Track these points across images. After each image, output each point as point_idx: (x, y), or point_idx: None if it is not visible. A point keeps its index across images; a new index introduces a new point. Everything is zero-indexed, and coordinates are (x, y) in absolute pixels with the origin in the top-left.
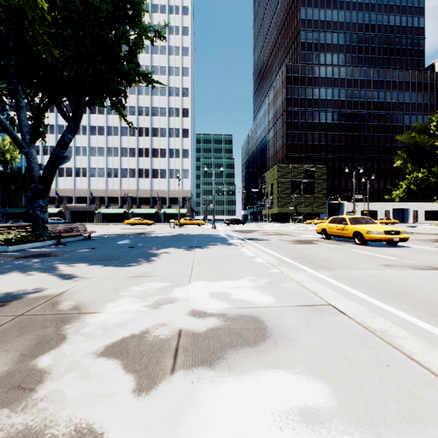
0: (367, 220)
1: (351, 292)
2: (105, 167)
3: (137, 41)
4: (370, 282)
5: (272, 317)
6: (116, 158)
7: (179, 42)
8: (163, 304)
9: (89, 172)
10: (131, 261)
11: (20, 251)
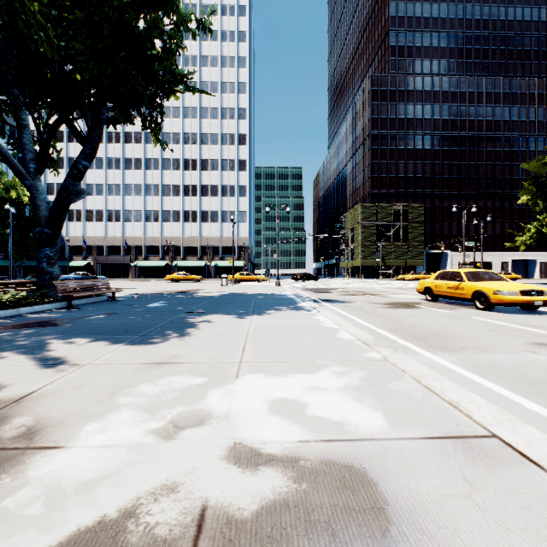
0: (491, 275)
1: (508, 398)
2: (142, 209)
3: (174, 34)
4: (532, 378)
5: (392, 469)
6: (156, 198)
7: (234, 51)
8: (185, 427)
9: (124, 215)
10: (157, 334)
11: (14, 317)
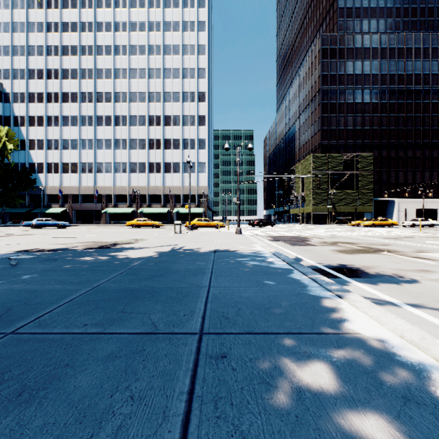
0: None
1: None
2: (112, 161)
3: None
4: None
5: None
6: (124, 151)
7: (194, 16)
8: None
9: (96, 167)
10: None
11: None
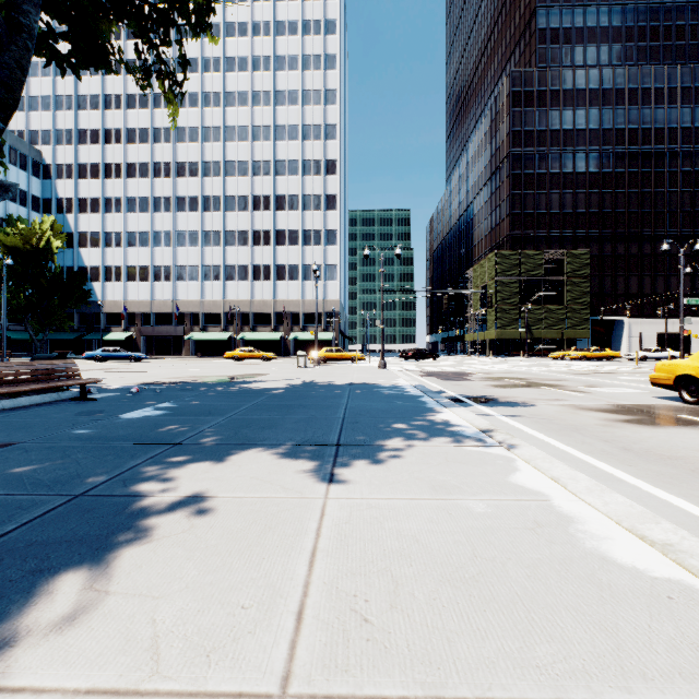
0: None
1: None
2: (199, 264)
3: None
4: None
5: None
6: (216, 248)
7: (320, 47)
8: None
9: (175, 272)
10: None
11: None
